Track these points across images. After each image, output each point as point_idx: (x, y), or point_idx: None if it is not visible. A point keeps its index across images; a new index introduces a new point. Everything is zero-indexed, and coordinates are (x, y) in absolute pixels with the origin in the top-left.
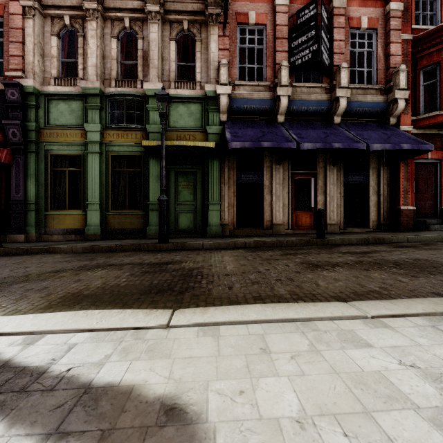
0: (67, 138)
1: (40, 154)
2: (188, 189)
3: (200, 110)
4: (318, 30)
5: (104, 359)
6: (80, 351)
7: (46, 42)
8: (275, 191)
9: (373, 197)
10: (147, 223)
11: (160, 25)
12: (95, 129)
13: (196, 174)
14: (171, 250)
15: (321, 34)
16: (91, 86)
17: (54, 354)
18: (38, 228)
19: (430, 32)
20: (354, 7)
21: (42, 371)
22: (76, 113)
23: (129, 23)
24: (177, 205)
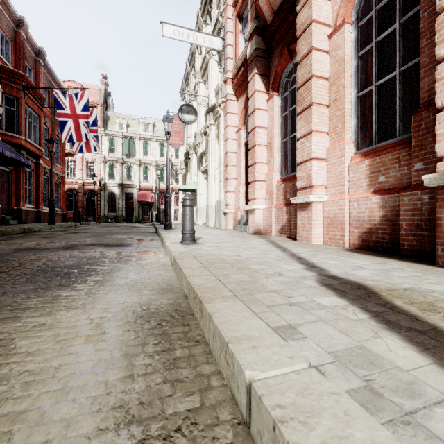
0: None
1: None
2: None
3: None
4: None
5: None
6: None
7: None
8: None
9: None
10: None
11: None
12: None
13: None
14: None
15: None
16: None
17: None
18: None
19: (13, 71)
20: None
21: None
22: None
23: None
24: None
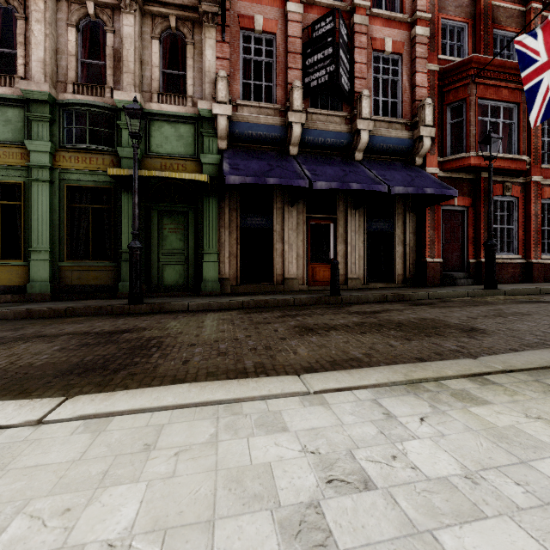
0: None
1: None
2: (177, 233)
3: (192, 133)
4: (335, 47)
5: None
6: None
7: None
8: (288, 238)
9: (399, 247)
10: (120, 277)
11: (137, 18)
12: (43, 148)
13: (187, 215)
14: (144, 313)
15: (339, 53)
16: (35, 89)
17: None
18: None
19: (457, 65)
20: (378, 26)
21: None
22: (13, 125)
23: (94, 9)
24: (162, 255)
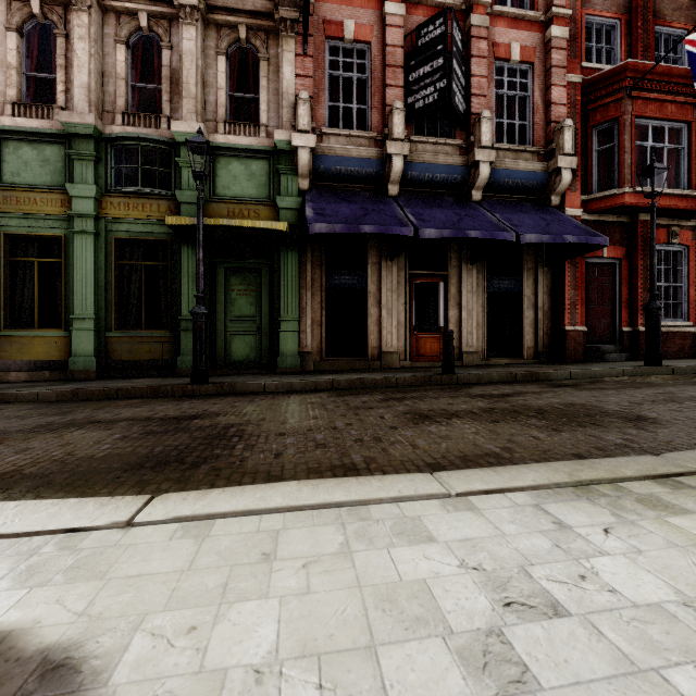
0: (36, 206)
1: None
2: (247, 296)
3: (266, 170)
4: (447, 57)
5: None
6: None
7: None
8: (386, 301)
9: (528, 312)
10: (178, 351)
11: (199, 30)
12: (87, 193)
13: (260, 273)
14: (211, 395)
15: (452, 64)
16: (78, 122)
17: None
18: None
19: (606, 75)
20: (501, 28)
21: None
22: (52, 166)
23: (148, 21)
24: (229, 323)
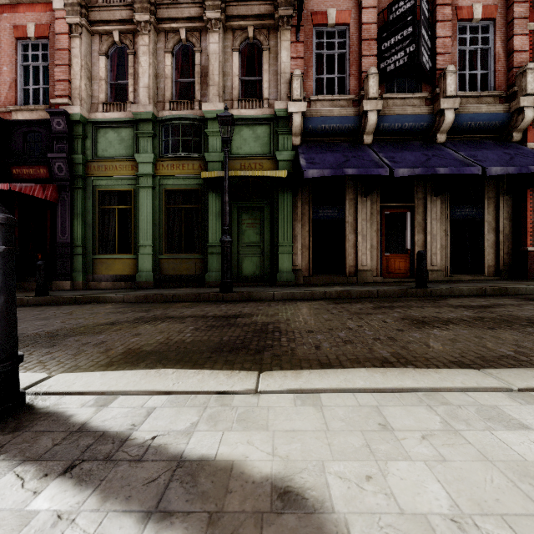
0: (116, 171)
1: (87, 191)
2: (254, 228)
3: (268, 133)
4: (416, 25)
5: (191, 428)
6: (161, 417)
7: (93, 63)
8: (361, 229)
9: (489, 236)
10: (206, 268)
11: (221, 35)
12: (148, 159)
13: (263, 210)
14: (236, 300)
15: (420, 30)
16: (142, 111)
17: (132, 418)
18: (85, 275)
19: None
20: None
21: (124, 438)
22: (126, 143)
23: (185, 34)
24: (241, 248)
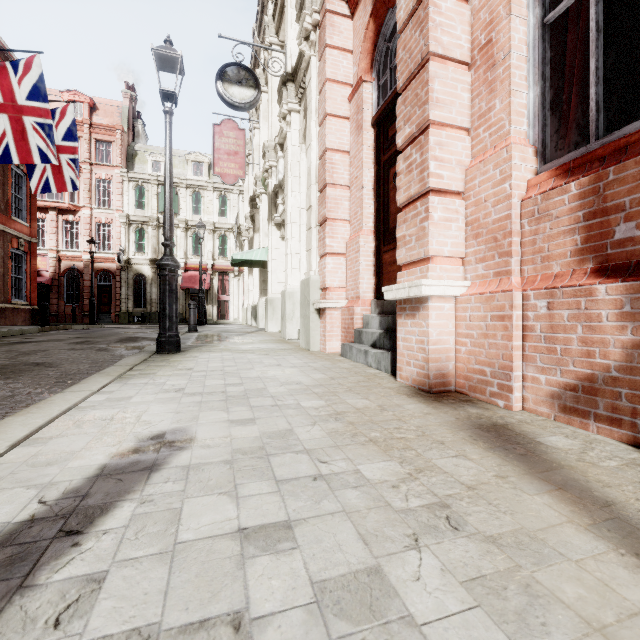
0: None
1: None
2: None
3: None
4: None
5: (41, 486)
6: None
7: None
8: None
9: None
10: None
11: None
12: None
13: None
14: None
15: None
16: None
17: None
18: None
19: None
20: None
21: (24, 524)
22: None
23: None
24: None
